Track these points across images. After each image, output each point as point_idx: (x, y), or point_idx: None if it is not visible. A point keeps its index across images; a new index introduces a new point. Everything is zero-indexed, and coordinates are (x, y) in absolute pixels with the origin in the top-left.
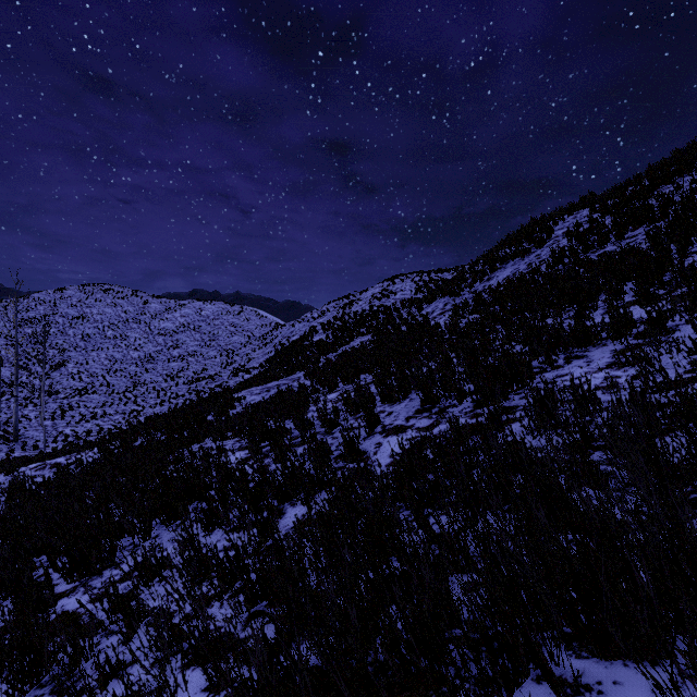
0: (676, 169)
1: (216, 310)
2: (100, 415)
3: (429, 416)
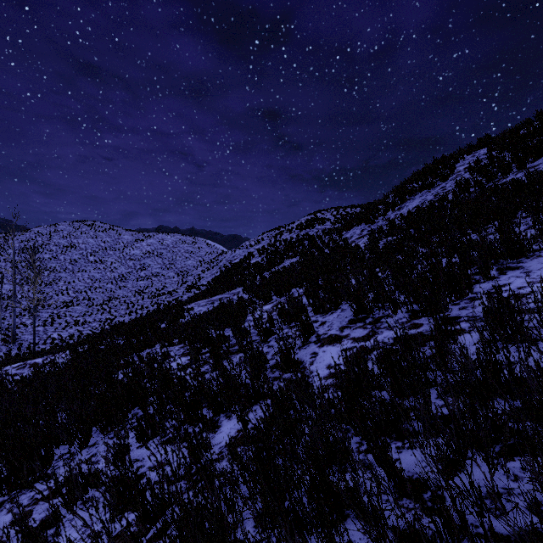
0: None
1: (174, 240)
2: (81, 322)
3: (364, 326)
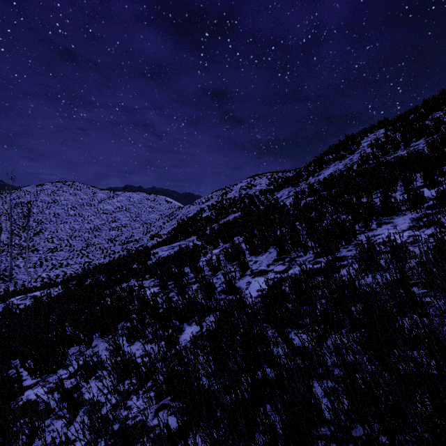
0: (444, 101)
1: (139, 198)
2: (65, 265)
3: (283, 263)
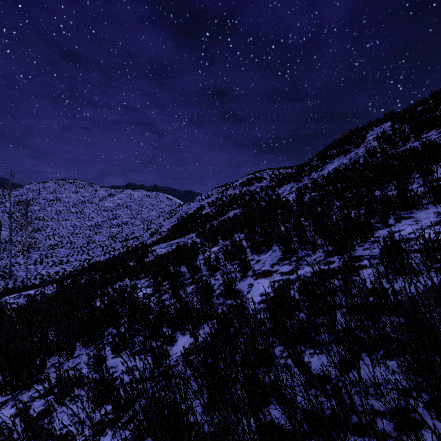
0: None
1: (140, 195)
2: (65, 262)
3: (289, 263)
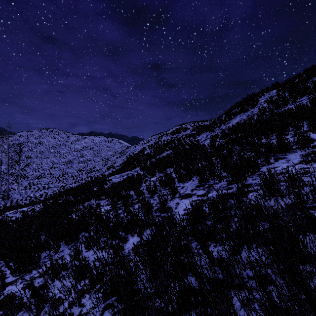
0: None
1: (100, 140)
2: (47, 188)
3: (203, 189)
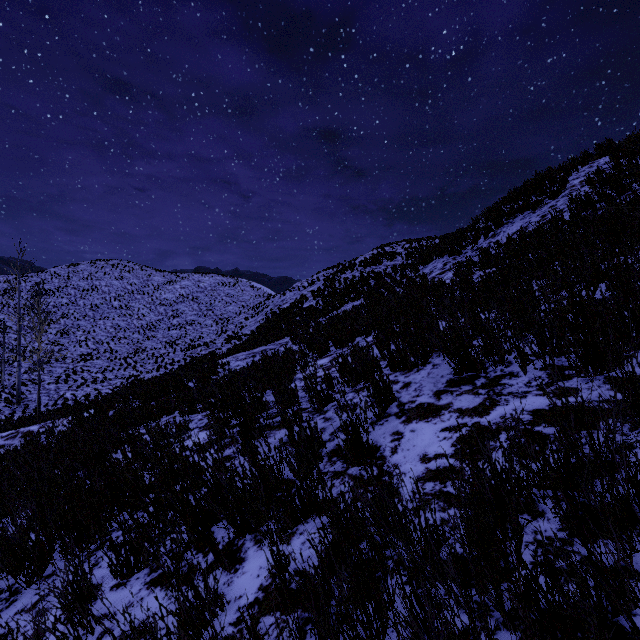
0: None
1: (213, 282)
2: (100, 380)
3: (473, 391)
